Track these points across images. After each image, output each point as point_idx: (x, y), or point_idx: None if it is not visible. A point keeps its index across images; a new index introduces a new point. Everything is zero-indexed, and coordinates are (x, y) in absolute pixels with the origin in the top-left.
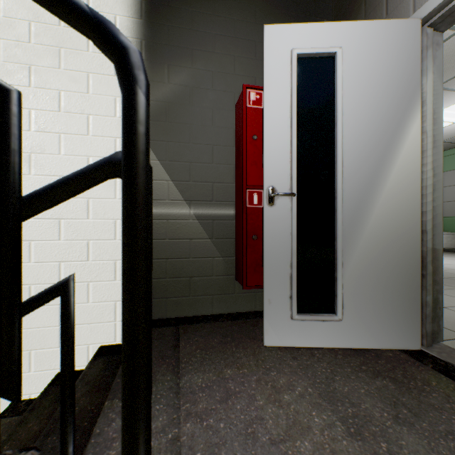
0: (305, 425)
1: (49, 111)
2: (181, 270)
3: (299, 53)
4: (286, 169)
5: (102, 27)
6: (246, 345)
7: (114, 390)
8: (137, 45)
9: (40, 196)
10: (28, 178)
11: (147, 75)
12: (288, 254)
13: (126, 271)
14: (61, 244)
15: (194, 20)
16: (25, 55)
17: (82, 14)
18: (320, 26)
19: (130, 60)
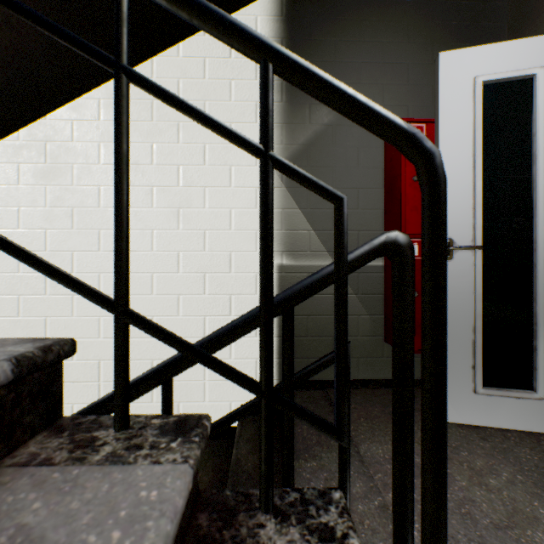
0: (529, 515)
1: (195, 166)
2: (323, 328)
3: (485, 80)
4: (467, 217)
5: (416, 138)
6: (415, 418)
7: (294, 451)
8: (277, 88)
9: (330, 276)
10: (176, 233)
11: (288, 117)
12: (470, 317)
13: (433, 345)
14: (205, 298)
15: (337, 50)
16: (174, 112)
17: (400, 129)
18: (513, 45)
19: (437, 162)
